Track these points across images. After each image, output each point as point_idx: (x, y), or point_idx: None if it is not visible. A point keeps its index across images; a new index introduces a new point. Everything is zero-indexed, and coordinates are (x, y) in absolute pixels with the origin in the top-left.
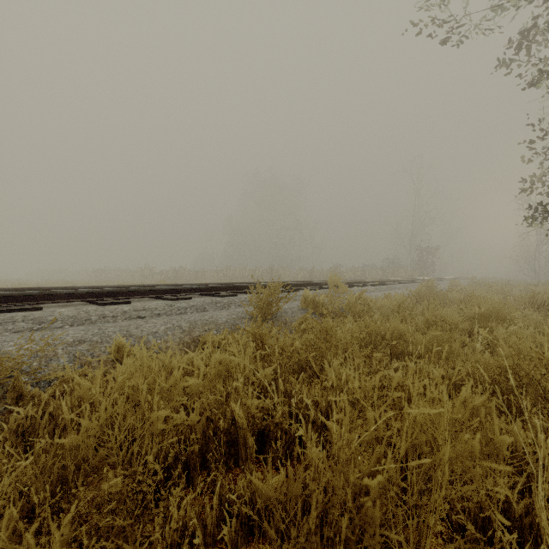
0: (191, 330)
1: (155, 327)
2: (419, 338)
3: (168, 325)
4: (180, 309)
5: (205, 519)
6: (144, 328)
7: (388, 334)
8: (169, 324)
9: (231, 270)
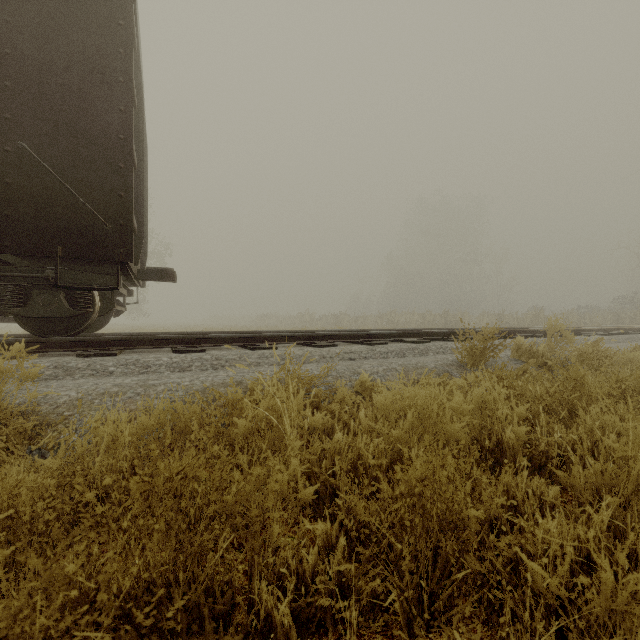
0: (406, 373)
1: (374, 368)
2: None
3: (384, 367)
4: (382, 353)
5: (518, 491)
6: (365, 368)
7: None
8: (384, 366)
9: (396, 315)
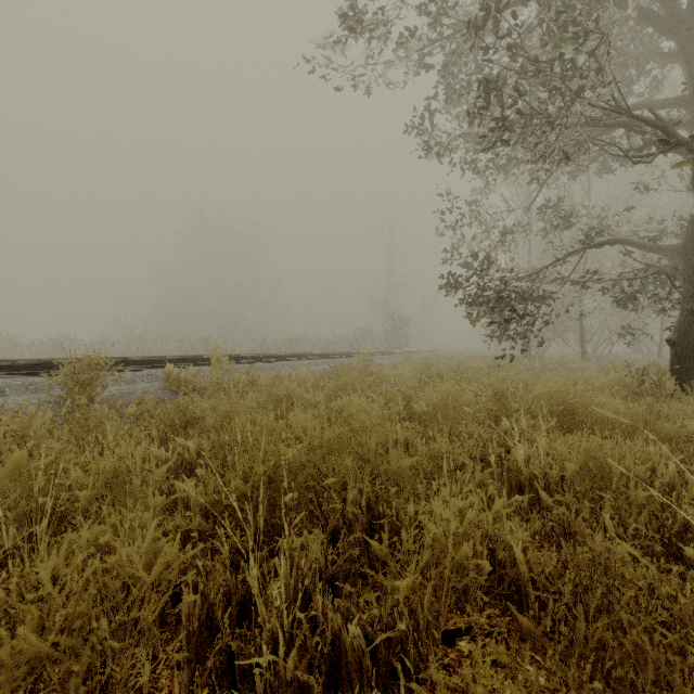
0: None
1: None
2: (208, 413)
3: None
4: None
5: None
6: None
7: (198, 411)
8: None
9: (147, 341)
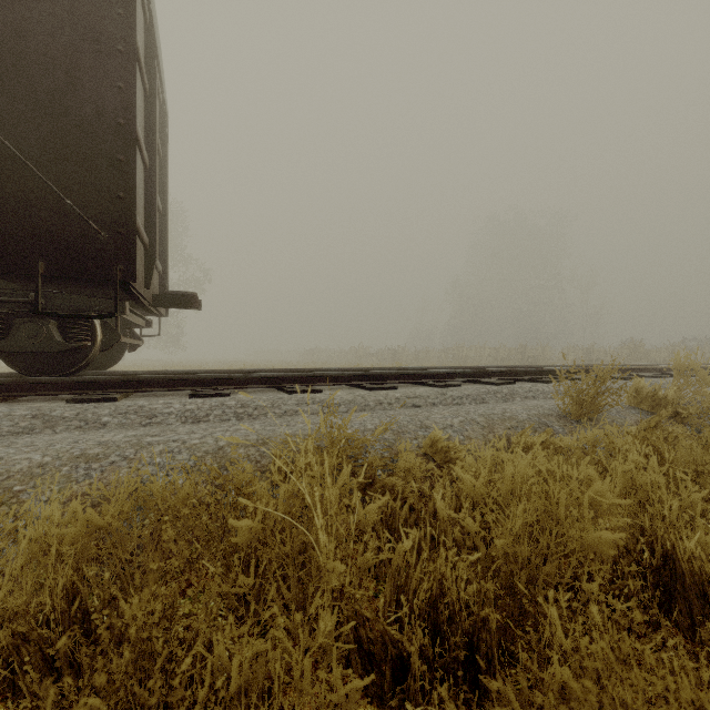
0: (491, 426)
1: (447, 419)
2: None
3: (460, 418)
4: (455, 398)
5: None
6: (435, 419)
7: None
8: (460, 417)
9: (464, 349)
